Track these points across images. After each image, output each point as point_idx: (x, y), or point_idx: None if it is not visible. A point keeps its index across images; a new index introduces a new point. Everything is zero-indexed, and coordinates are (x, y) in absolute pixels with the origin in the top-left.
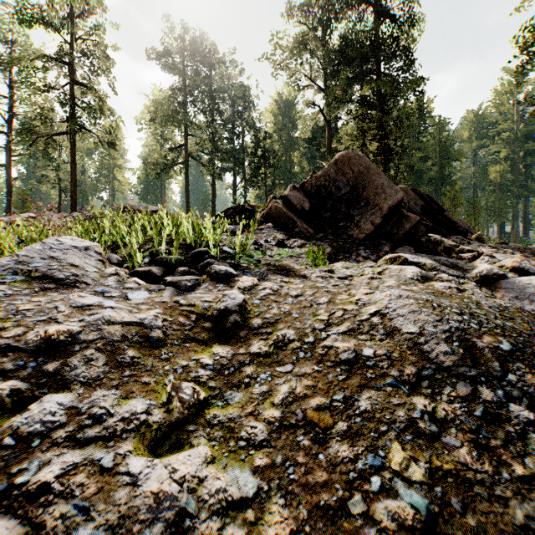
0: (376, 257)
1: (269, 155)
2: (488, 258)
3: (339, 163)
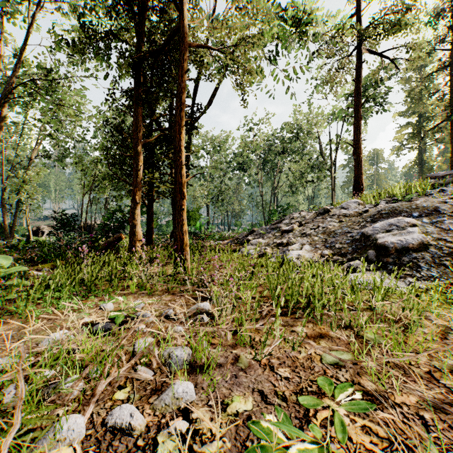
0: None
1: None
2: None
3: None
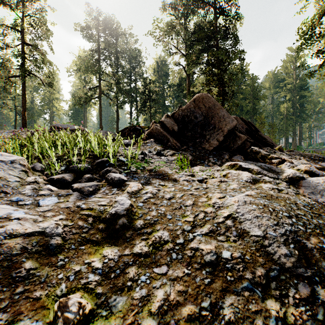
0: (220, 162)
1: (152, 94)
2: (289, 164)
3: (196, 101)
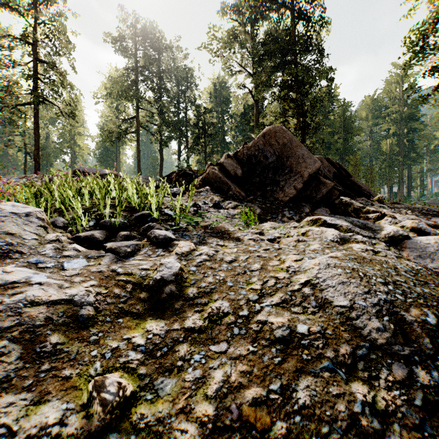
0: (299, 217)
1: (208, 127)
2: (391, 219)
3: (267, 136)
